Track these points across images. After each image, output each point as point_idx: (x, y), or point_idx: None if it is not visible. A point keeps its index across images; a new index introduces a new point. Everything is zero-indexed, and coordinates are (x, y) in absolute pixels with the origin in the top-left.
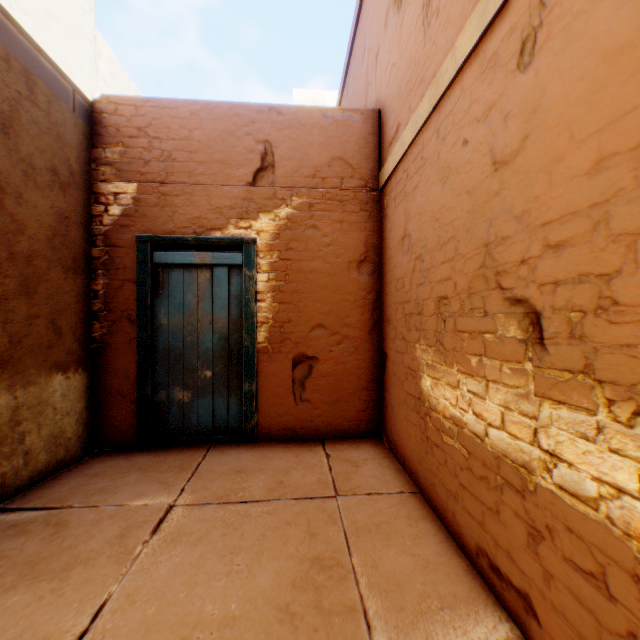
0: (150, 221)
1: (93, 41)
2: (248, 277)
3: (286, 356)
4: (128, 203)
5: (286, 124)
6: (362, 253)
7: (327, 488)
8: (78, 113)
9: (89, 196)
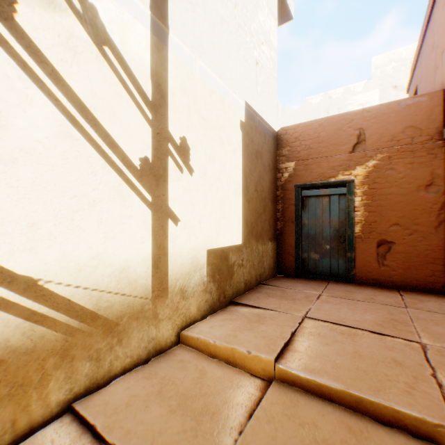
0: (300, 177)
1: (277, 106)
2: (349, 199)
3: (372, 240)
4: (291, 171)
5: (372, 116)
6: (427, 180)
7: (399, 304)
8: (273, 139)
9: (276, 171)
